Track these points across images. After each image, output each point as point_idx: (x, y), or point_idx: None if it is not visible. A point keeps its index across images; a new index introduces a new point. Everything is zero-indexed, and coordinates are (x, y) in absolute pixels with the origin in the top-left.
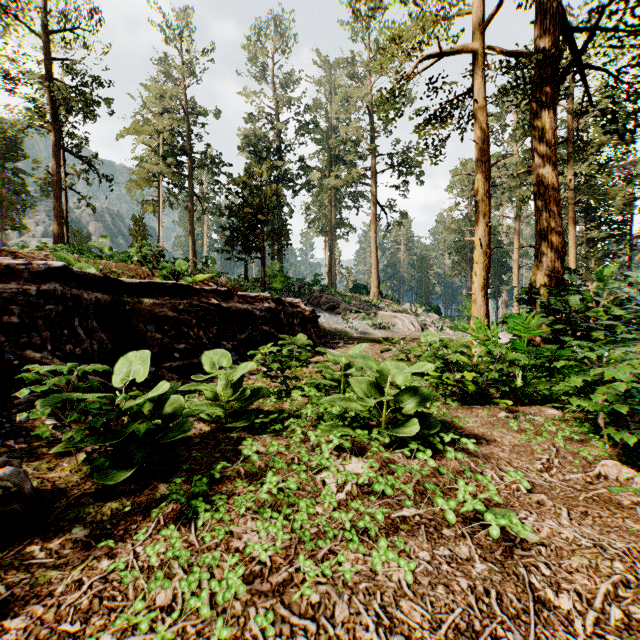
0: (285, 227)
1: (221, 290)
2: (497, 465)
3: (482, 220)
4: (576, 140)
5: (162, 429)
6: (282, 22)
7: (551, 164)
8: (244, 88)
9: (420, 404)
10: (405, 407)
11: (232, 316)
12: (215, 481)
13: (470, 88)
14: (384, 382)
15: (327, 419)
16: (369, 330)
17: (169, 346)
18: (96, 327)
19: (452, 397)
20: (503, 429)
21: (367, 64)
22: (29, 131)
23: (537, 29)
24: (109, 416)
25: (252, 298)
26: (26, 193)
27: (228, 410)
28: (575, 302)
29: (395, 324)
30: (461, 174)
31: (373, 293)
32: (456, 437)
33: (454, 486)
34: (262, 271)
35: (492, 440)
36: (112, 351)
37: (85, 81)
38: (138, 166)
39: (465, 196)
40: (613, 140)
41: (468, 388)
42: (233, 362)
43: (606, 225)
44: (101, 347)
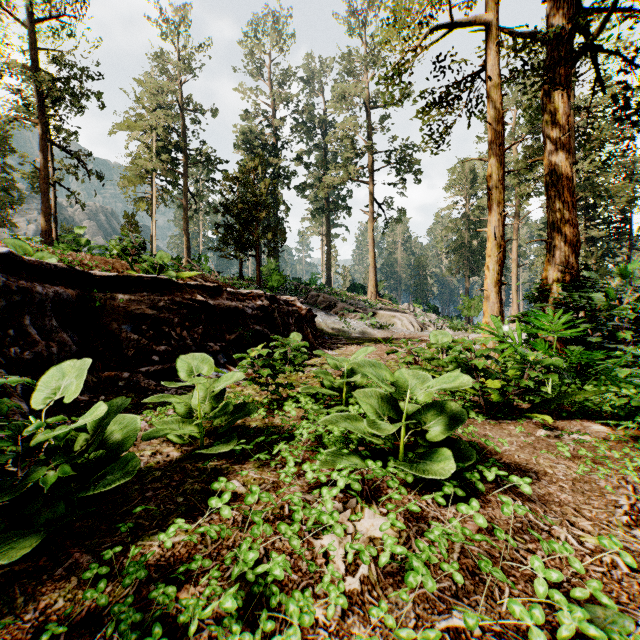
0: (281, 225)
1: (208, 286)
2: (563, 515)
3: (496, 209)
4: (577, 137)
5: (110, 460)
6: (278, 17)
7: (565, 152)
8: (239, 84)
9: (451, 427)
10: (430, 430)
11: (220, 314)
12: (166, 550)
13: (482, 64)
14: (402, 397)
15: (327, 442)
16: (367, 330)
17: (147, 348)
18: (56, 326)
19: (474, 409)
20: (550, 454)
21: (365, 60)
22: (16, 124)
23: (550, 7)
24: (3, 459)
25: (243, 295)
26: (14, 189)
27: (205, 428)
28: (599, 299)
29: (394, 324)
30: (471, 159)
31: (371, 292)
32: (503, 473)
33: (524, 566)
34: (257, 269)
35: (542, 472)
36: (78, 354)
37: (74, 73)
38: (131, 163)
39: (463, 195)
40: (616, 136)
41: (490, 397)
42: (221, 365)
43: (606, 224)
44: (63, 350)
